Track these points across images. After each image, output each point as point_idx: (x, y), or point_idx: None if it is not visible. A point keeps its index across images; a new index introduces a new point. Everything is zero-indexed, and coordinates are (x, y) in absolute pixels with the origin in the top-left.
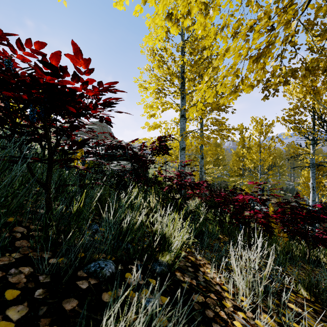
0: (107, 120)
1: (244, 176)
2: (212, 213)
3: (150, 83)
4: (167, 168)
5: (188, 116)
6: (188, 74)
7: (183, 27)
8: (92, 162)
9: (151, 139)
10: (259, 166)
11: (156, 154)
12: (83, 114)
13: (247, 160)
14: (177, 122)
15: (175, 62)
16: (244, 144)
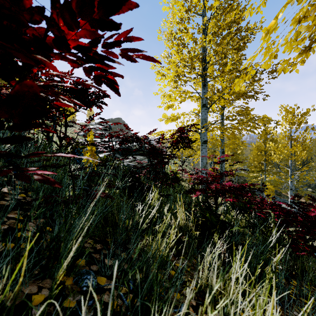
0: (101, 63)
1: (267, 171)
2: (246, 220)
3: (169, 68)
4: (189, 164)
5: (232, 91)
6: (212, 56)
7: (205, 3)
8: (108, 157)
9: (169, 131)
10: (289, 162)
11: (177, 147)
12: (95, 103)
13: (269, 154)
14: (197, 113)
15: (197, 44)
16: (267, 137)
